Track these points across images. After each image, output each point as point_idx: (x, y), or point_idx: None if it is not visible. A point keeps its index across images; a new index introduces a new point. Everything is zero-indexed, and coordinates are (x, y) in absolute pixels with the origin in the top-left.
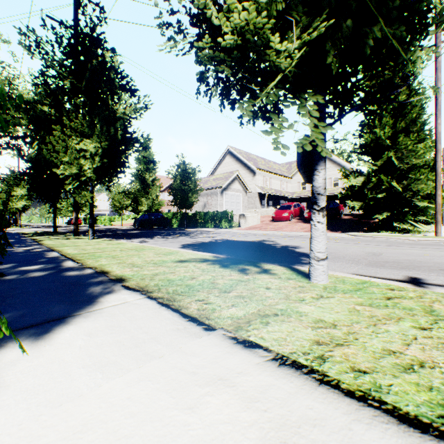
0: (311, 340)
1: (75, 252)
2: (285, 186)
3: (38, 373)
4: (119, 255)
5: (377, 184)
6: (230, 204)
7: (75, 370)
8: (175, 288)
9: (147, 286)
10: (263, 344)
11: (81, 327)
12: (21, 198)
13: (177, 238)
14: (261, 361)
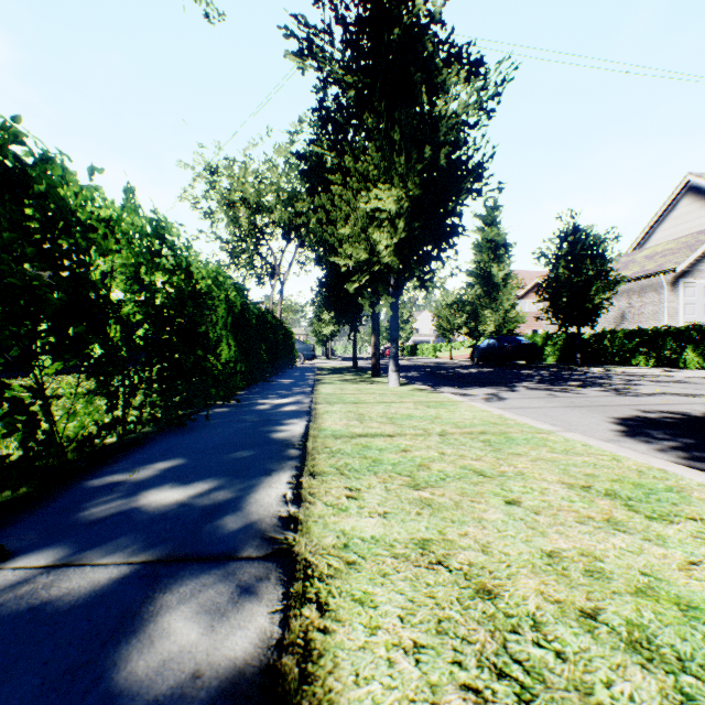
0: None
1: (335, 428)
2: None
3: None
4: (432, 467)
5: None
6: (700, 309)
7: None
8: None
9: None
10: None
11: None
12: (328, 322)
13: (578, 394)
14: None
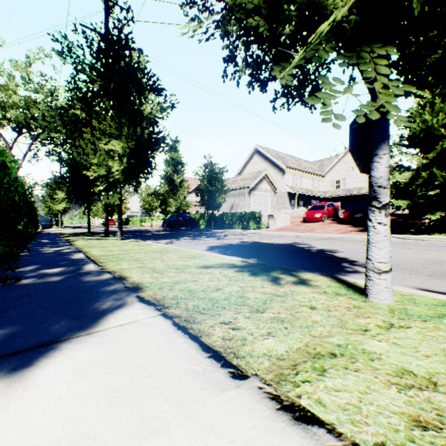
0: (404, 417)
1: (100, 254)
2: (317, 185)
3: None
4: (142, 258)
5: (427, 179)
6: (258, 204)
7: None
8: (196, 303)
9: (164, 298)
10: (325, 417)
11: (72, 359)
12: (62, 201)
13: (203, 240)
14: None
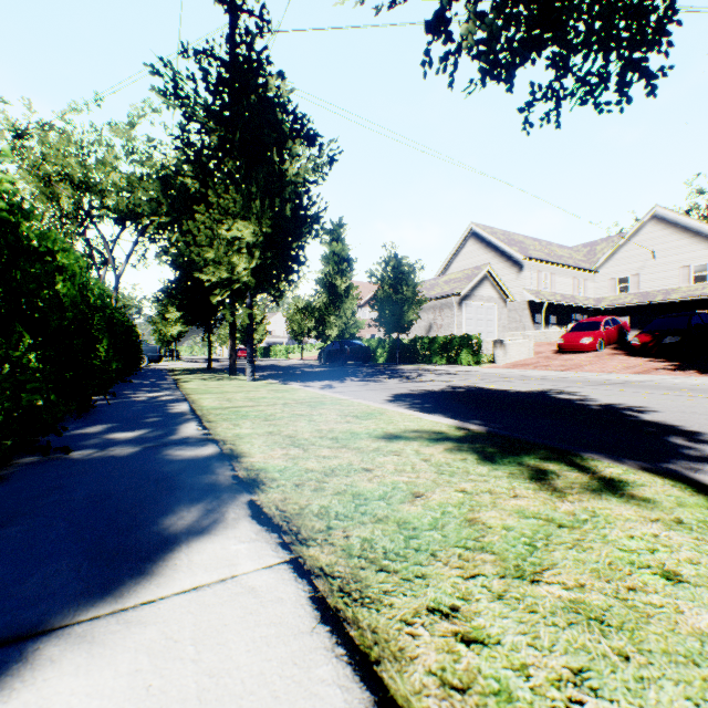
0: None
1: (213, 405)
2: (582, 288)
3: None
4: (277, 415)
5: None
6: (475, 323)
7: None
8: (369, 534)
9: (301, 512)
10: None
11: None
12: (176, 322)
13: (383, 383)
14: None
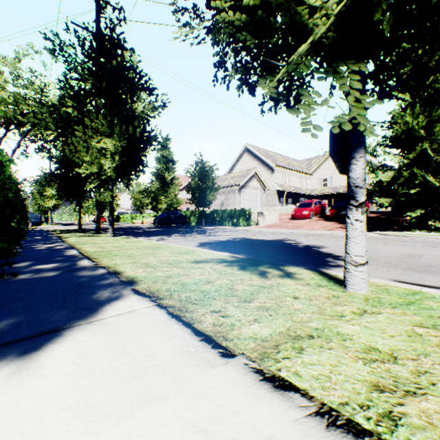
0: (366, 383)
1: (93, 250)
2: (305, 183)
3: (6, 415)
4: (135, 254)
5: (408, 178)
6: (248, 202)
7: (52, 413)
8: (189, 295)
9: (158, 290)
10: (300, 385)
11: (76, 344)
12: (51, 198)
13: (194, 237)
14: (300, 417)
